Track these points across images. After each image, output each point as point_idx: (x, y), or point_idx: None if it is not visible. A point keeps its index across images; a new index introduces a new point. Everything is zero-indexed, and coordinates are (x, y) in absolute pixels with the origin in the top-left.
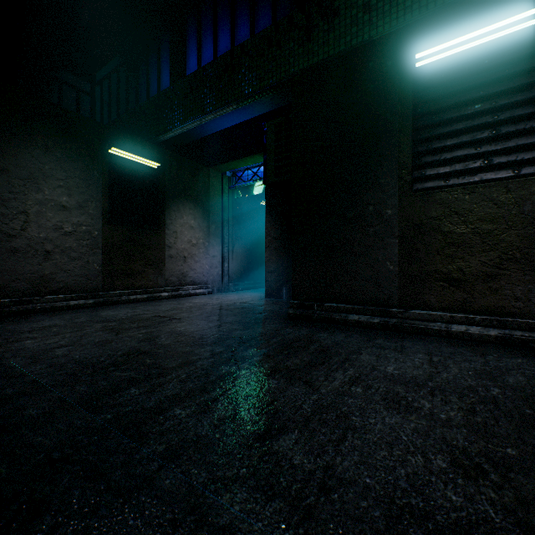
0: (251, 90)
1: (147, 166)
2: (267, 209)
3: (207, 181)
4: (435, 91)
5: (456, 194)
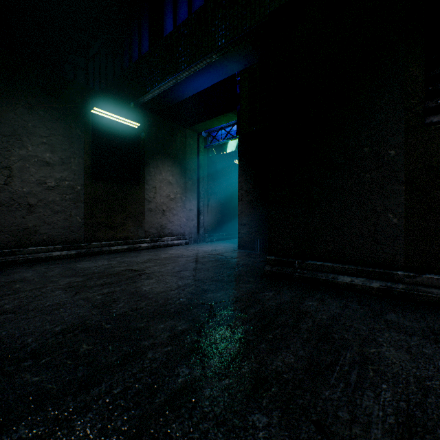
0: (224, 41)
1: (128, 126)
2: (239, 164)
3: (184, 141)
4: None
5: None
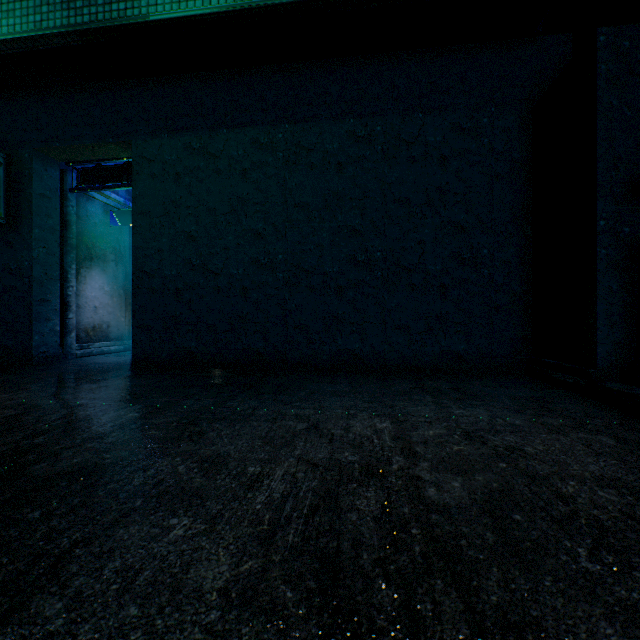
0: None
1: None
2: None
3: None
4: None
5: None
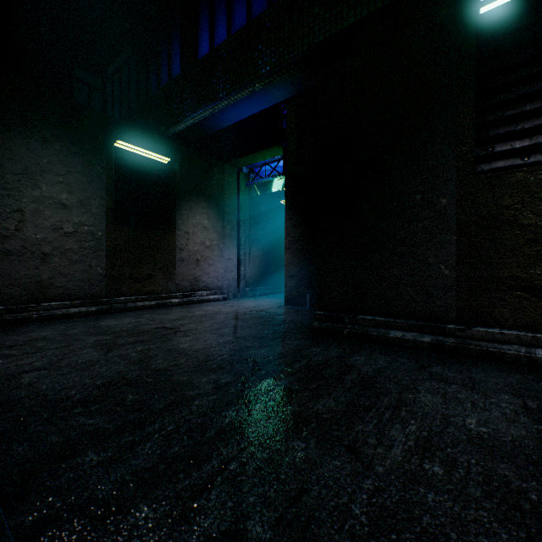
0: (268, 69)
1: (156, 161)
2: (286, 206)
3: (222, 178)
4: (507, 42)
5: (541, 174)
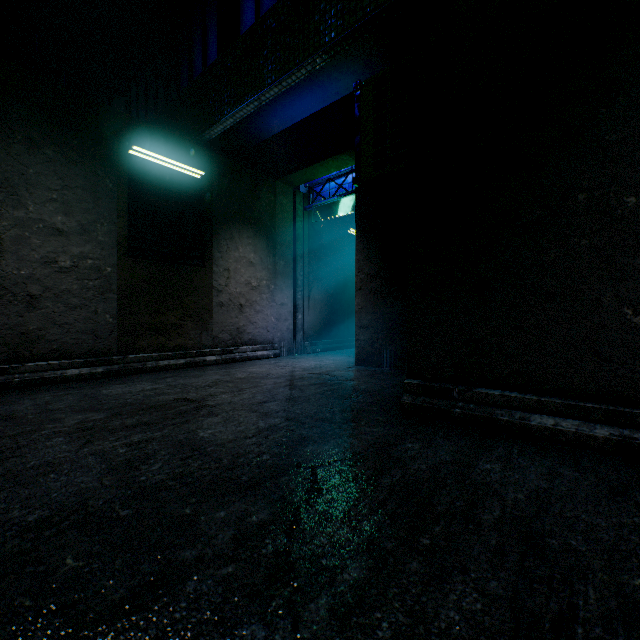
0: (334, 34)
1: (186, 176)
2: (358, 233)
3: (273, 199)
4: None
5: None
